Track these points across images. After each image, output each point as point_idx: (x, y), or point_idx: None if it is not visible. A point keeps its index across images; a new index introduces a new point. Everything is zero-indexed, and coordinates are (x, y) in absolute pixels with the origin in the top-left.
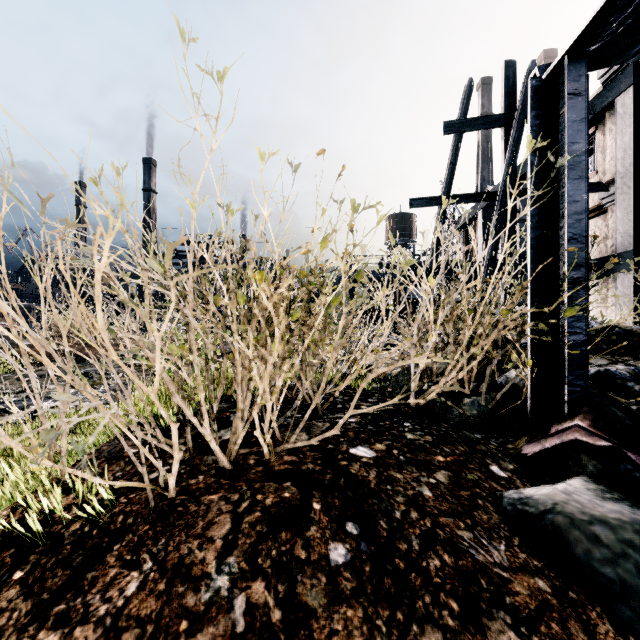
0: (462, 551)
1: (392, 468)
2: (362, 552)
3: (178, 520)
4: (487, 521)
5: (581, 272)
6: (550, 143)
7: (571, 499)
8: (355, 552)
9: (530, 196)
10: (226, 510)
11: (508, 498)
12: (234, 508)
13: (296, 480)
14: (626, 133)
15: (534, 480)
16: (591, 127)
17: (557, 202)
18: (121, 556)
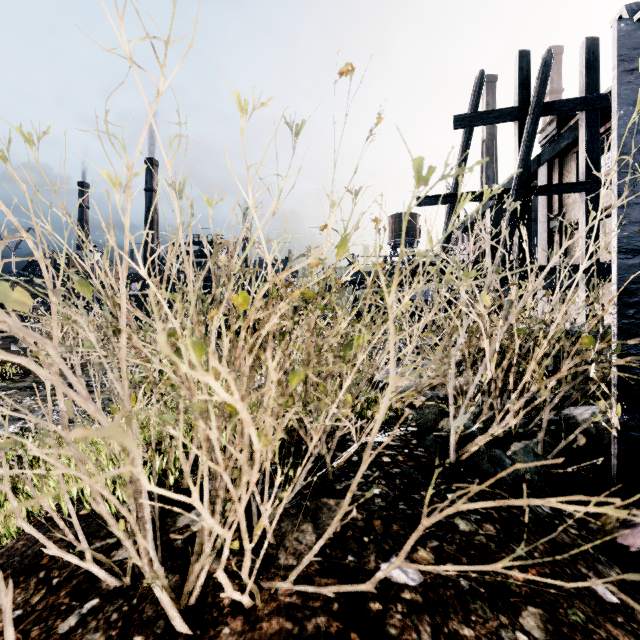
0: None
1: (453, 612)
2: None
3: None
4: None
5: None
6: None
7: None
8: None
9: (616, 181)
10: None
11: None
12: None
13: None
14: None
15: None
16: (609, 121)
17: None
18: None
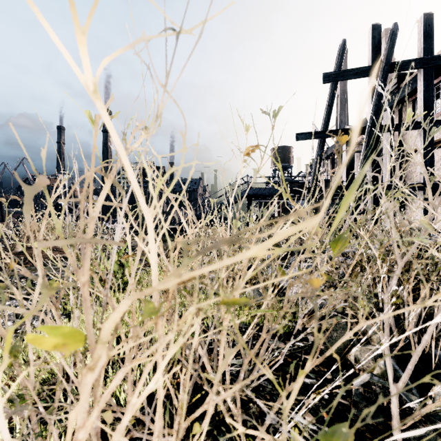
0: None
1: None
2: None
3: None
4: None
5: None
6: None
7: None
8: None
9: None
10: None
11: None
12: None
13: None
14: None
15: None
16: (439, 76)
17: None
18: None
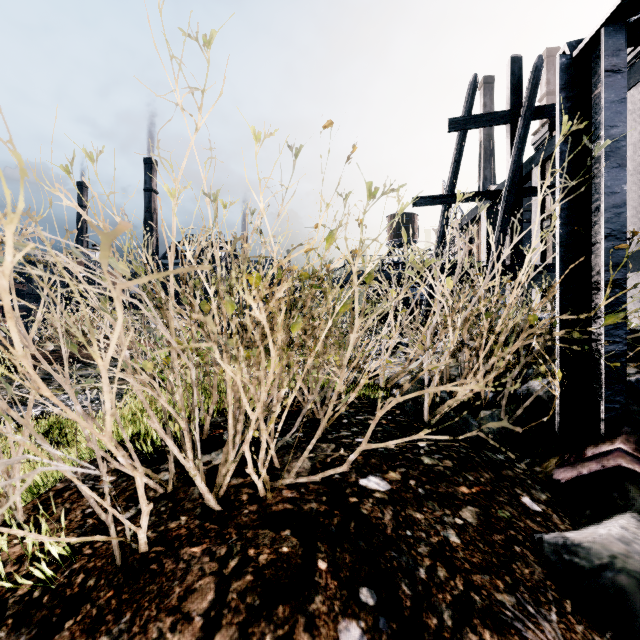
0: (506, 625)
1: (410, 505)
2: (381, 633)
3: (149, 584)
4: (530, 577)
5: (620, 273)
6: (582, 128)
7: (632, 551)
8: (372, 633)
9: (559, 188)
10: (210, 570)
11: (550, 543)
12: (220, 568)
13: (297, 527)
14: (635, 129)
15: (572, 513)
16: None
17: (589, 194)
18: (72, 639)
